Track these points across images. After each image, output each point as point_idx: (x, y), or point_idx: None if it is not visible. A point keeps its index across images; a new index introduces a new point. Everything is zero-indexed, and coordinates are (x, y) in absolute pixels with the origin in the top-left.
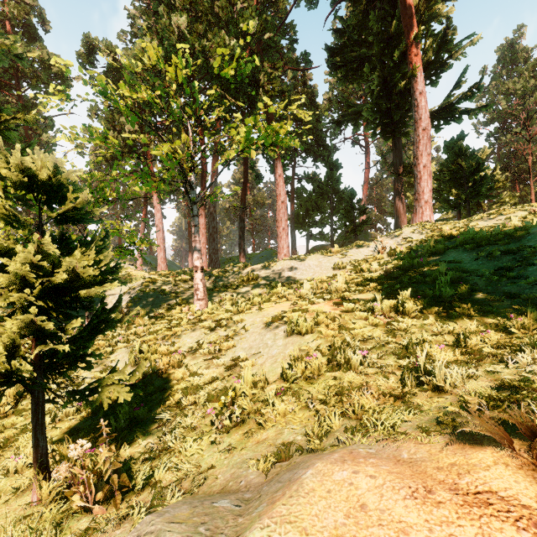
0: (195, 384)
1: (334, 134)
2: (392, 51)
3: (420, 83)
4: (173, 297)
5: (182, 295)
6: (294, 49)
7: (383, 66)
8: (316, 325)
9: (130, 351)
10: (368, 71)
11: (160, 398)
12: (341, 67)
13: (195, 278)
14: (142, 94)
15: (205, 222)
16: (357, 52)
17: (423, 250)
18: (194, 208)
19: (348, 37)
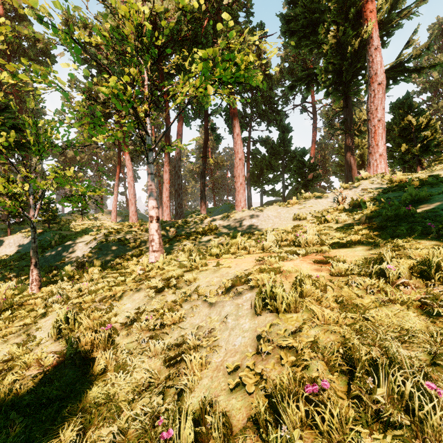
0: (115, 392)
1: (285, 102)
2: (346, 11)
3: (375, 39)
4: (132, 247)
5: (142, 246)
6: (250, 22)
7: (336, 27)
8: (299, 296)
9: (55, 320)
10: (322, 32)
11: (58, 415)
12: (294, 33)
13: (151, 228)
14: (96, 38)
15: (168, 178)
16: (310, 18)
17: (389, 199)
18: (149, 155)
19: (301, 4)
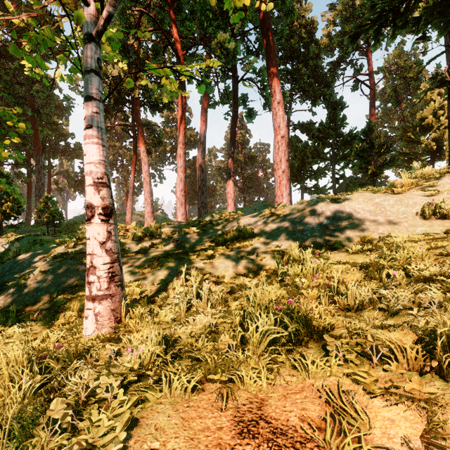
0: None
1: (332, 78)
2: None
3: None
4: None
5: None
6: None
7: None
8: None
9: None
10: None
11: None
12: None
13: (88, 237)
14: None
15: (183, 164)
16: None
17: None
18: (86, 51)
19: None
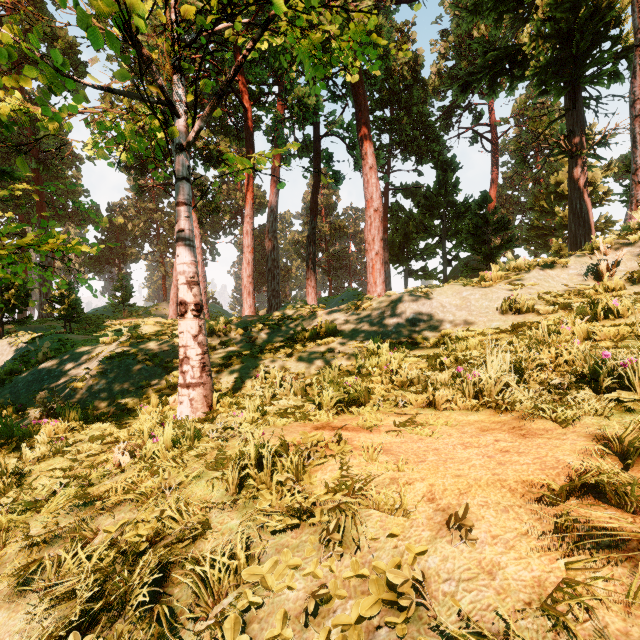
0: None
1: (444, 127)
2: None
3: None
4: (167, 369)
5: None
6: None
7: None
8: None
9: None
10: None
11: None
12: None
13: (181, 331)
14: None
15: (252, 243)
16: None
17: None
18: (178, 160)
19: None
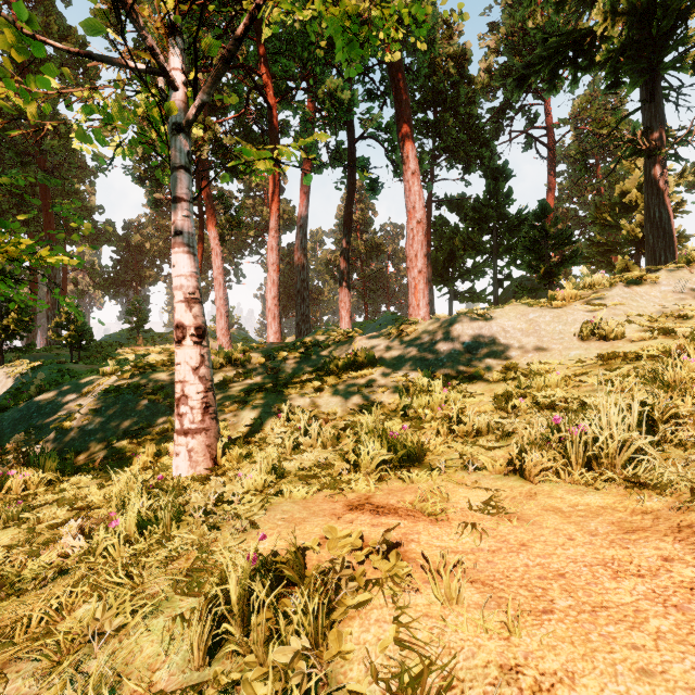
0: None
1: (494, 131)
2: None
3: None
4: (172, 406)
5: None
6: None
7: None
8: None
9: None
10: None
11: None
12: None
13: (178, 362)
14: None
15: (277, 260)
16: None
17: None
18: (175, 144)
19: None
